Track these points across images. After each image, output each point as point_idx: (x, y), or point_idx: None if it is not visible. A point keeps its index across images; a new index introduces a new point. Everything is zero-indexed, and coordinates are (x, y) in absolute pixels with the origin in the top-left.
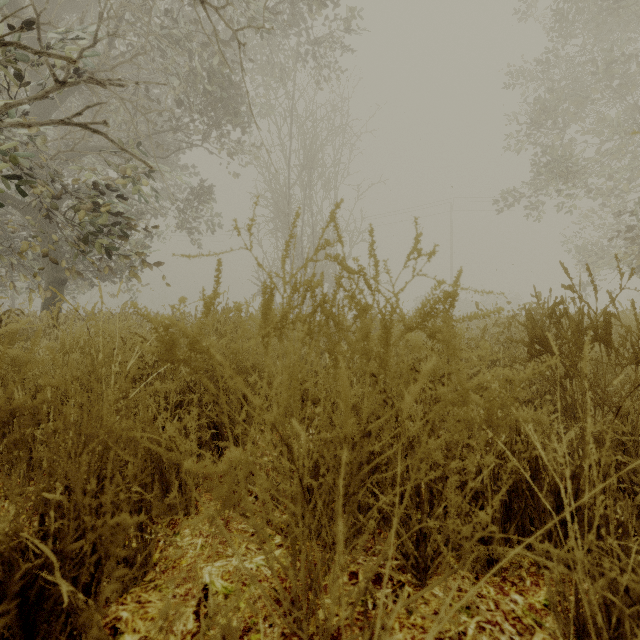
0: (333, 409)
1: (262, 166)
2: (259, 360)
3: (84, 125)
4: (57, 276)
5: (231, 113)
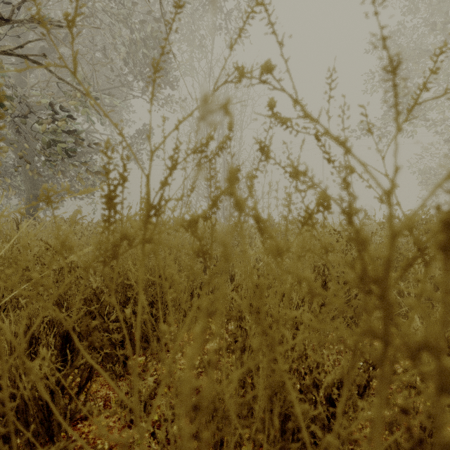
0: (243, 318)
1: (186, 112)
2: (168, 265)
3: (25, 56)
4: (34, 192)
5: (163, 72)
